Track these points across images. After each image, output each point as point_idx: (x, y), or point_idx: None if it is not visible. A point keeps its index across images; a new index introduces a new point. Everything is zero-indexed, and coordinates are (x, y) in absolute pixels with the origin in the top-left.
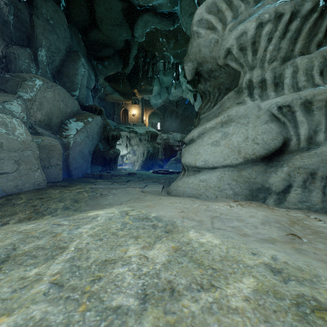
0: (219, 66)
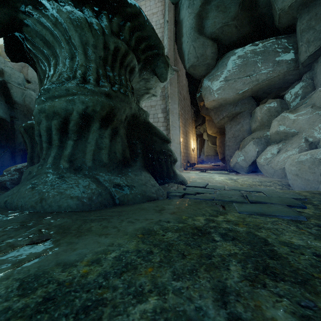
0: (148, 88)
